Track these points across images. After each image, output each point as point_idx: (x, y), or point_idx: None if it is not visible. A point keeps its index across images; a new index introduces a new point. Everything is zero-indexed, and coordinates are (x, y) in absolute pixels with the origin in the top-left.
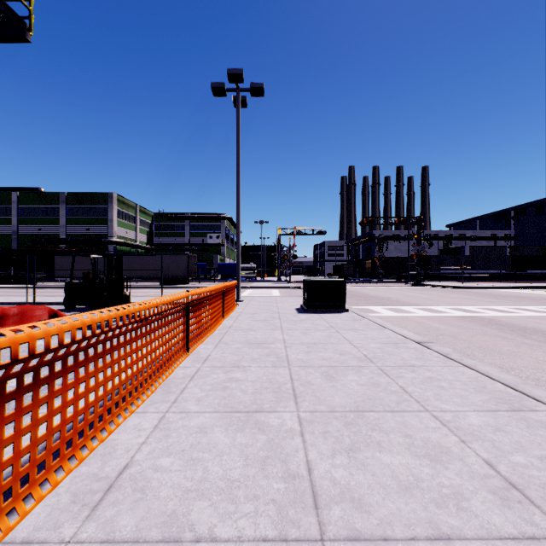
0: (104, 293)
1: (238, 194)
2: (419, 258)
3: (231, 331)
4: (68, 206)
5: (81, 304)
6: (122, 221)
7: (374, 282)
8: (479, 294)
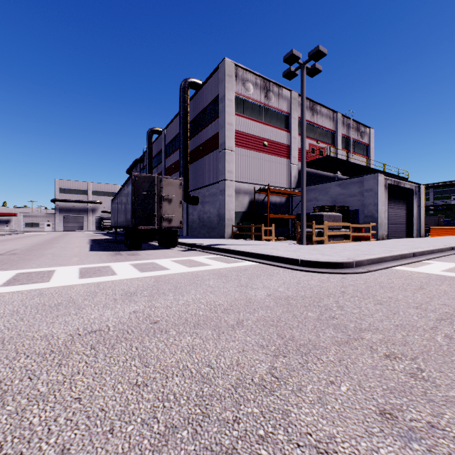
0: None
1: None
2: None
3: None
4: None
5: None
6: None
7: None
8: None
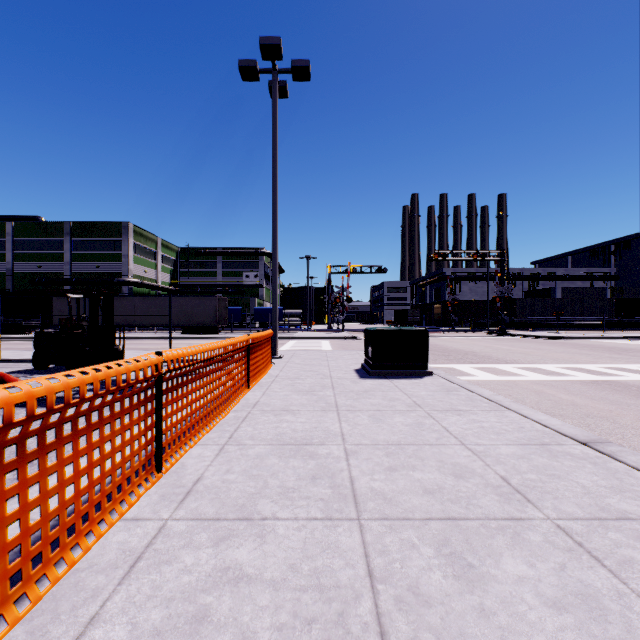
0: (86, 347)
1: (275, 212)
2: (503, 302)
3: (255, 413)
4: (74, 239)
5: (54, 362)
6: (139, 257)
7: (447, 331)
8: (589, 347)
